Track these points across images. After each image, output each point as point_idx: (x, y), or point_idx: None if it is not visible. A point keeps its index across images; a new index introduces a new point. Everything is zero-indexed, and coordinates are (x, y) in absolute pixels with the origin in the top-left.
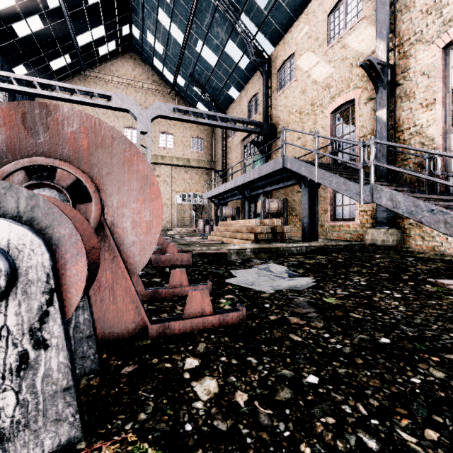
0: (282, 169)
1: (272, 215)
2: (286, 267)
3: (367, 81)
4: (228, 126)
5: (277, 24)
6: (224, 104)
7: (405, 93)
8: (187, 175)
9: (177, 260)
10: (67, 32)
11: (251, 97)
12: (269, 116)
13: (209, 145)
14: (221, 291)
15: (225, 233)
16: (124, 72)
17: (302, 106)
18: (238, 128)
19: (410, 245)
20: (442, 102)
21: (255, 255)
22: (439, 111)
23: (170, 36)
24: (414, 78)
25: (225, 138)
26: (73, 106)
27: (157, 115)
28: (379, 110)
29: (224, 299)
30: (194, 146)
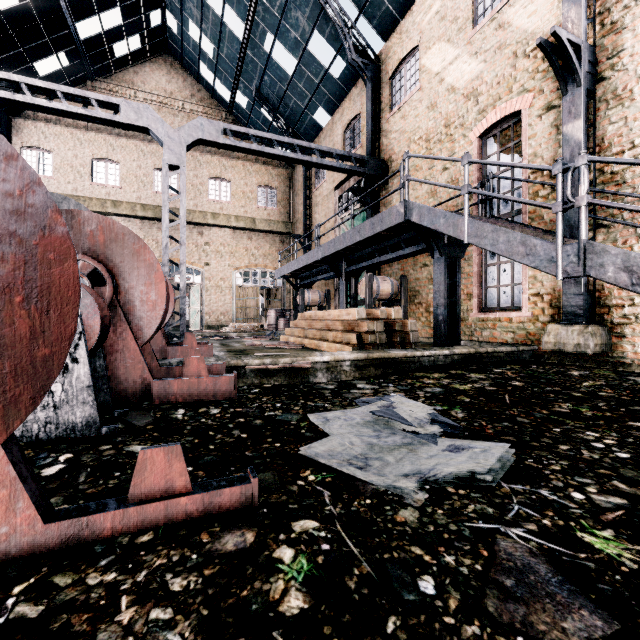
0: (401, 226)
1: (383, 303)
2: (430, 408)
3: (544, 79)
4: (312, 161)
5: (389, 2)
6: (308, 135)
7: (614, 92)
8: (251, 243)
9: (205, 389)
10: (60, 14)
11: (349, 121)
12: (376, 148)
13: (284, 198)
14: (286, 499)
15: (307, 331)
16: (155, 85)
17: (430, 129)
18: (328, 165)
19: (625, 352)
20: None
21: (358, 372)
22: None
23: (223, 27)
24: (631, 65)
25: (309, 187)
26: (74, 134)
27: (197, 138)
28: (567, 124)
29: (287, 545)
30: (262, 200)
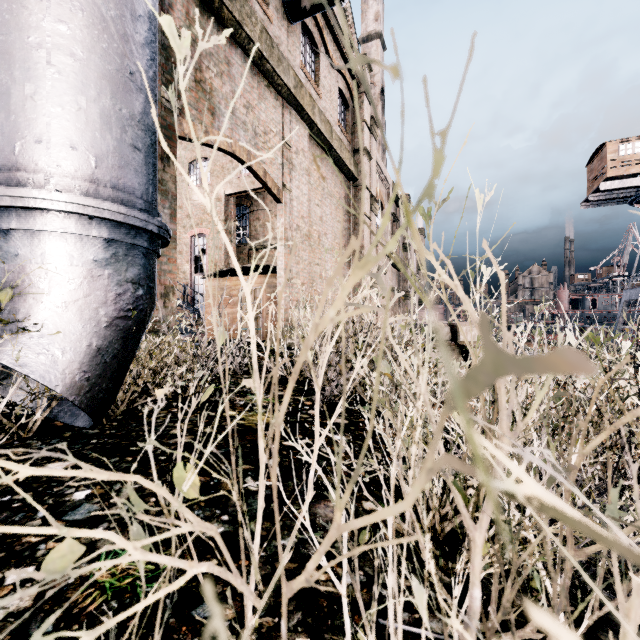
0: None
1: None
2: None
3: None
4: None
5: None
6: None
7: (180, 250)
8: None
9: None
10: None
11: None
12: None
13: None
14: None
15: None
16: None
17: None
18: None
19: None
20: (191, 261)
21: None
22: (190, 265)
23: None
24: (183, 244)
25: None
26: None
27: None
28: None
29: None
30: None
